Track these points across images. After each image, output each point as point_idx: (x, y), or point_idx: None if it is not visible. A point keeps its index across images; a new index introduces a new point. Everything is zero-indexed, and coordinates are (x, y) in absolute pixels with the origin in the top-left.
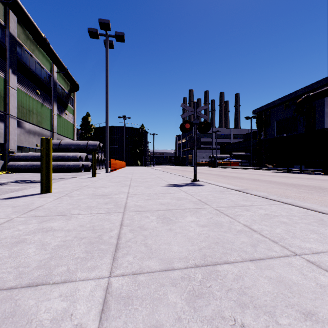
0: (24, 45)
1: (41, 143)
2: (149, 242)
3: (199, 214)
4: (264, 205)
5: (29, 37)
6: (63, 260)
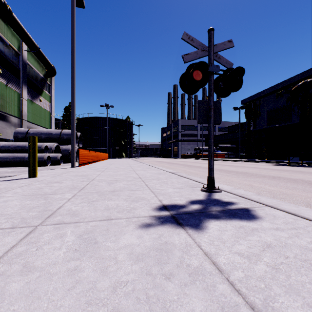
0: None
1: None
2: None
3: None
4: None
5: None
6: None
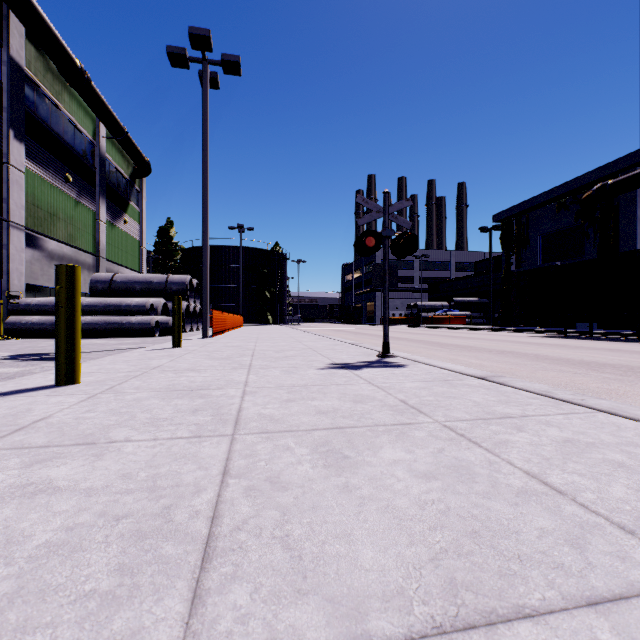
0: (41, 83)
1: (56, 275)
2: (296, 532)
3: (411, 442)
4: (552, 416)
5: (50, 67)
6: (47, 605)
